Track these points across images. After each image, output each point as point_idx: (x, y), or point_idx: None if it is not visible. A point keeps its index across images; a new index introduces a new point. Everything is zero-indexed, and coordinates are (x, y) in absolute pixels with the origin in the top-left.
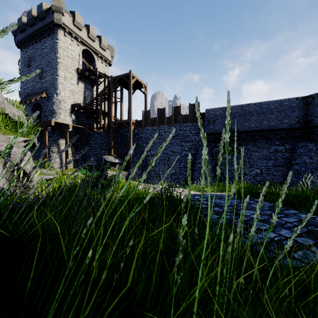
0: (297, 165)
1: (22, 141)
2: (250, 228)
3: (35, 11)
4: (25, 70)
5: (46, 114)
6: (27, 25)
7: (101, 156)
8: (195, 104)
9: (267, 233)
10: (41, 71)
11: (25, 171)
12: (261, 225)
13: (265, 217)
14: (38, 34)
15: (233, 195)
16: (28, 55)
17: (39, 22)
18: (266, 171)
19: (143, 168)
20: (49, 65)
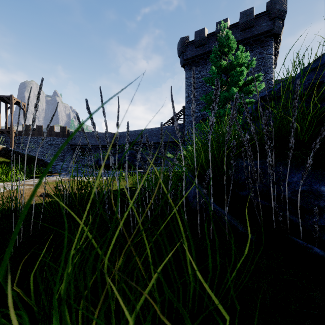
0: None
1: None
2: None
3: None
4: None
5: None
6: None
7: None
8: (64, 127)
9: None
10: None
11: None
12: None
13: None
14: None
15: None
16: None
17: None
18: None
19: None
20: None
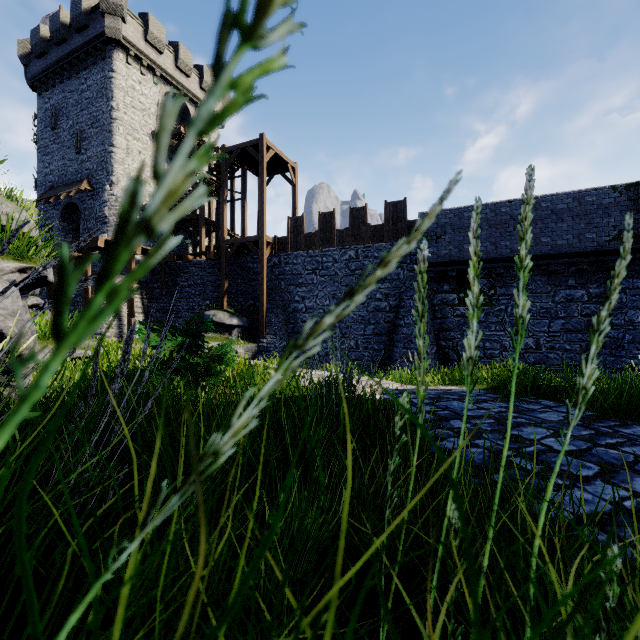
0: (615, 328)
1: (13, 270)
2: (550, 473)
3: (66, 13)
4: (46, 135)
5: (90, 226)
6: (51, 42)
7: (202, 312)
8: (396, 203)
9: (599, 487)
10: (80, 137)
11: (4, 333)
12: (577, 465)
13: (580, 444)
14: (72, 60)
15: (489, 391)
16: (53, 106)
17: (75, 35)
18: (548, 343)
19: (289, 337)
20: (95, 125)
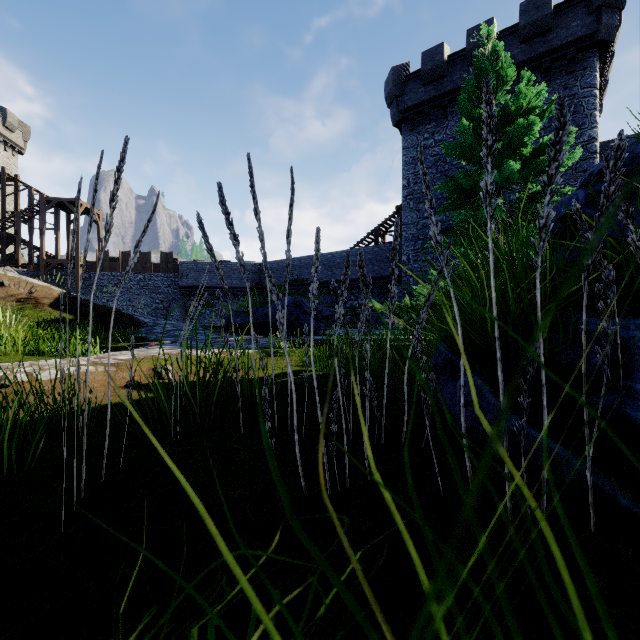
0: None
1: None
2: None
3: None
4: None
5: None
6: None
7: None
8: (168, 253)
9: None
10: None
11: None
12: None
13: None
14: None
15: None
16: None
17: None
18: None
19: None
20: None
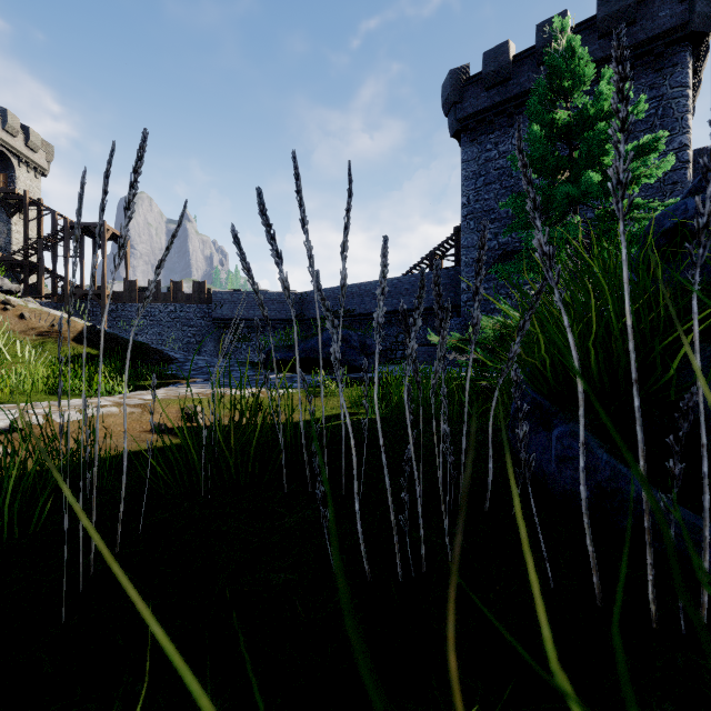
0: None
1: None
2: None
3: None
4: None
5: None
6: None
7: None
8: (200, 282)
9: None
10: None
11: None
12: None
13: None
14: None
15: None
16: None
17: None
18: None
19: None
20: None
